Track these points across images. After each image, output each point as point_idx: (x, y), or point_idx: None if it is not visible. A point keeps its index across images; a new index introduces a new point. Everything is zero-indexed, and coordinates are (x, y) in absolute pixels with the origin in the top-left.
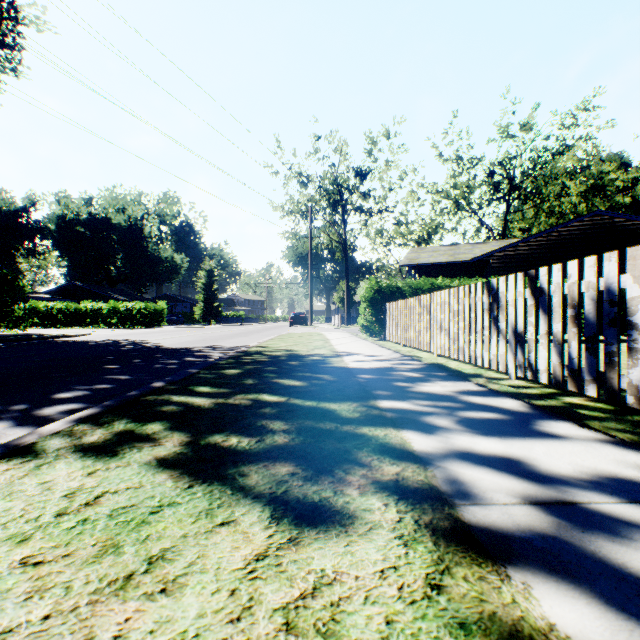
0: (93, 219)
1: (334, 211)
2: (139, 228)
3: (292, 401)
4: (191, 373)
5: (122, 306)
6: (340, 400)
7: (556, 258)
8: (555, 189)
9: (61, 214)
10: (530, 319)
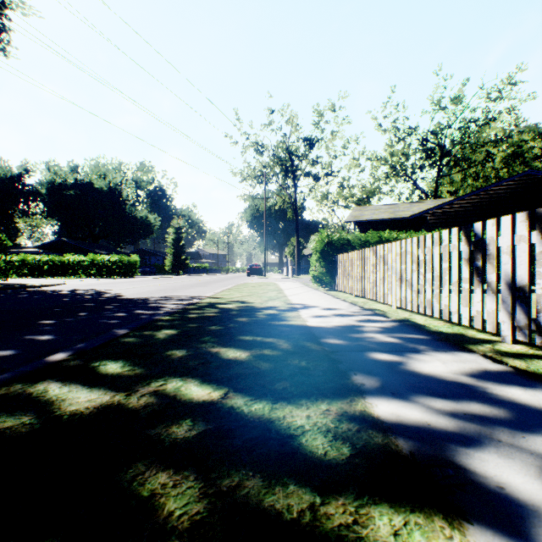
0: (78, 184)
1: (286, 176)
2: (118, 192)
3: (230, 400)
4: (117, 335)
5: (100, 259)
6: (307, 398)
7: (489, 214)
8: (480, 156)
9: (51, 180)
10: (541, 269)
